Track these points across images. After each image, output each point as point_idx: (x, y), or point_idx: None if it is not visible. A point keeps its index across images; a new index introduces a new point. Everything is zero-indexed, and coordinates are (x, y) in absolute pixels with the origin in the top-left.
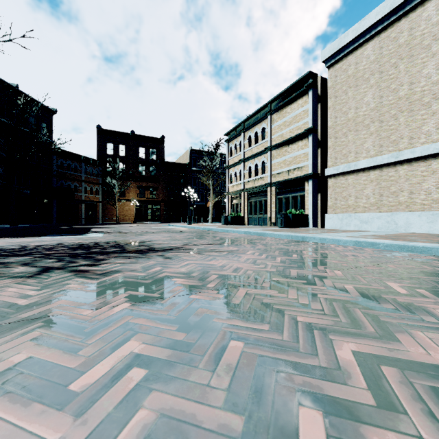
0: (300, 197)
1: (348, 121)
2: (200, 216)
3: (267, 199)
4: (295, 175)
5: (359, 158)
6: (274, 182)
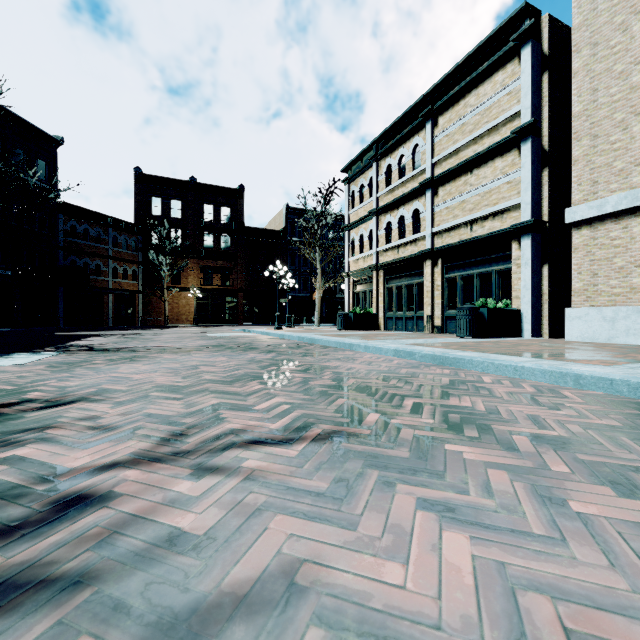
0: (497, 275)
1: (630, 93)
2: (302, 315)
3: (425, 281)
4: (486, 231)
5: None
6: (439, 246)
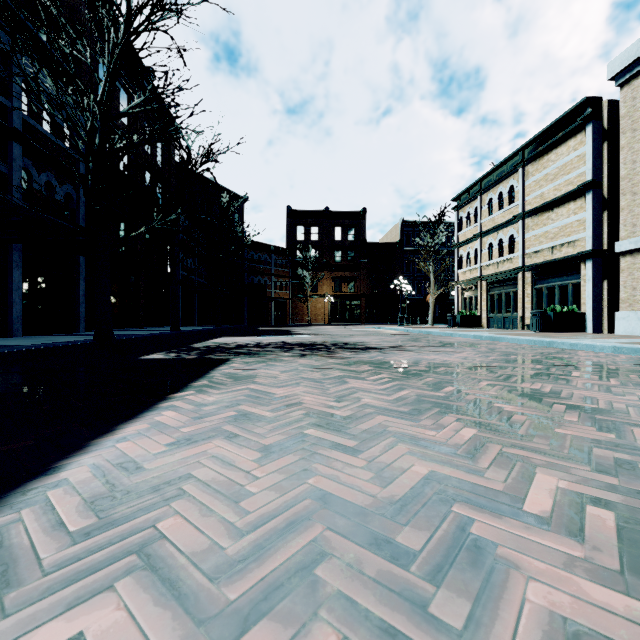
0: (571, 287)
1: None
2: (416, 315)
3: (518, 290)
4: (563, 254)
5: None
6: (528, 265)
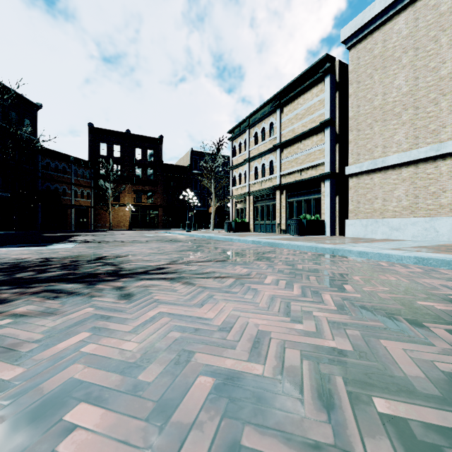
0: (314, 201)
1: (373, 110)
2: (202, 222)
3: (276, 203)
4: (308, 176)
5: (387, 153)
6: (283, 183)
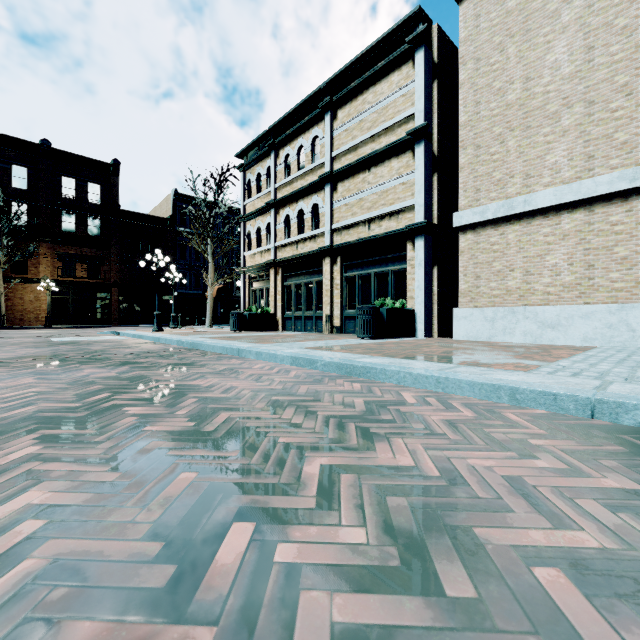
0: (393, 275)
1: (506, 109)
2: (194, 314)
3: (324, 279)
4: (384, 230)
5: (533, 186)
6: (338, 244)
